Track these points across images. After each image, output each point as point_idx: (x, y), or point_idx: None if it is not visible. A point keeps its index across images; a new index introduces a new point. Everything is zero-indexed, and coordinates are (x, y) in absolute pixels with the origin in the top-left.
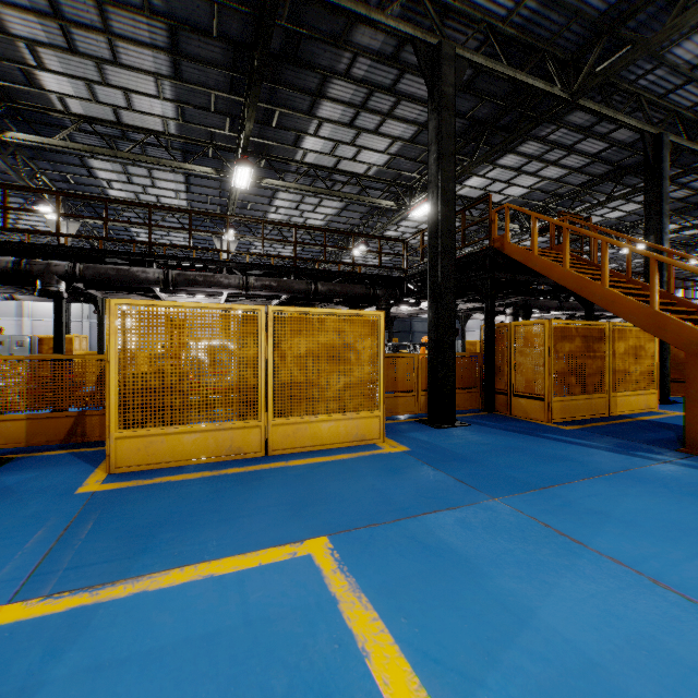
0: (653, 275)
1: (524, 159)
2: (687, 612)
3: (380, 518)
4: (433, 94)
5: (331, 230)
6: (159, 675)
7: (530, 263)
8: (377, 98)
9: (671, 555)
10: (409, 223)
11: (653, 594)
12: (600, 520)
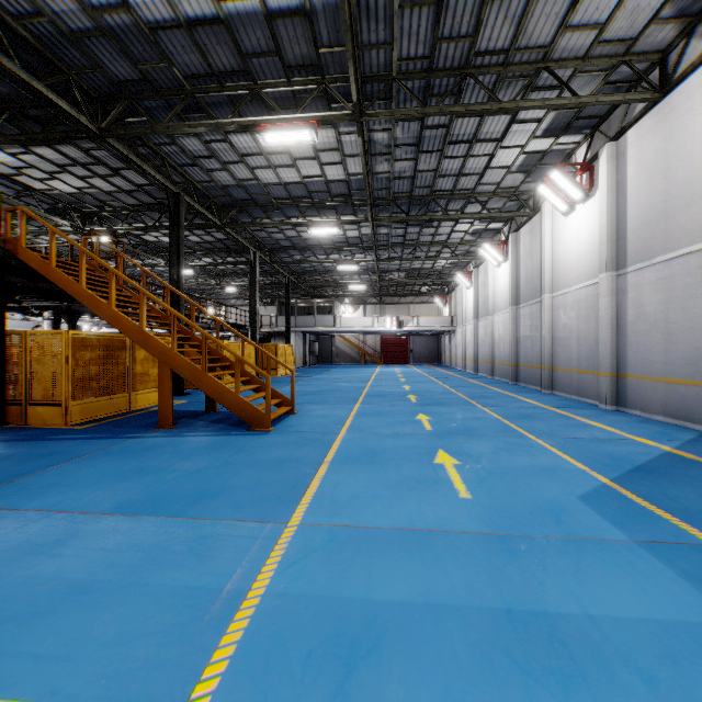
0: (143, 304)
1: (67, 160)
2: (66, 519)
3: None
4: None
5: None
6: None
7: (49, 274)
8: None
9: (85, 493)
10: None
11: (50, 519)
12: (49, 489)
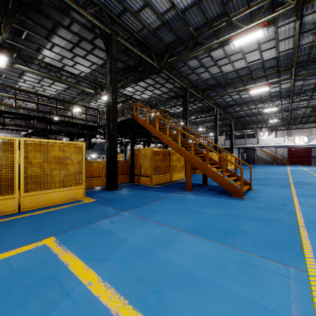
0: (179, 135)
1: (147, 85)
2: (167, 229)
3: (79, 226)
4: (108, 53)
5: (59, 100)
6: None
7: (146, 126)
8: (84, 43)
9: (170, 217)
10: (102, 101)
11: (161, 227)
12: (155, 212)
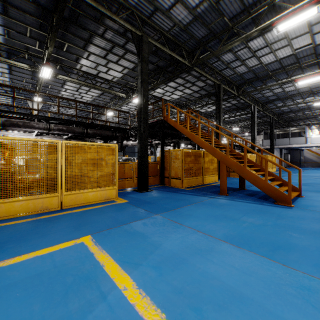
0: (212, 135)
1: (177, 85)
2: (203, 237)
3: (113, 226)
4: (139, 55)
5: (94, 105)
6: (16, 289)
7: (176, 127)
8: (117, 49)
9: (205, 224)
10: (132, 104)
11: (196, 234)
12: (189, 217)
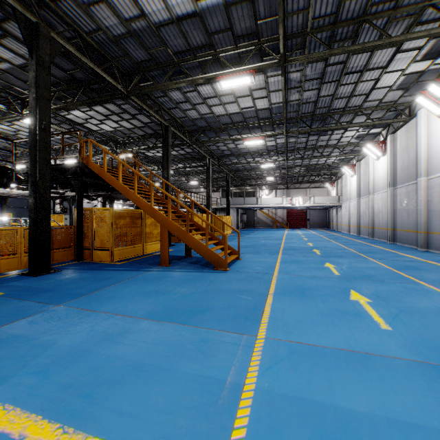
0: (152, 191)
1: (109, 112)
2: (121, 320)
3: None
4: (33, 54)
5: None
6: None
7: (103, 176)
8: None
9: (128, 304)
10: (24, 124)
11: (113, 319)
12: (109, 300)
